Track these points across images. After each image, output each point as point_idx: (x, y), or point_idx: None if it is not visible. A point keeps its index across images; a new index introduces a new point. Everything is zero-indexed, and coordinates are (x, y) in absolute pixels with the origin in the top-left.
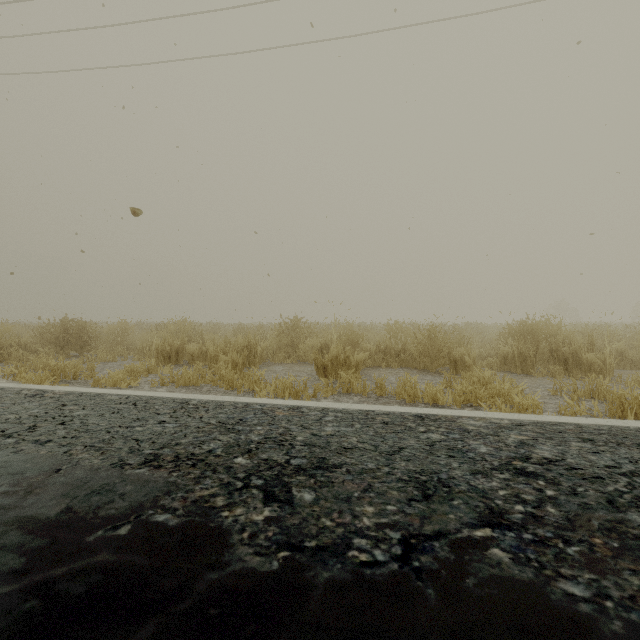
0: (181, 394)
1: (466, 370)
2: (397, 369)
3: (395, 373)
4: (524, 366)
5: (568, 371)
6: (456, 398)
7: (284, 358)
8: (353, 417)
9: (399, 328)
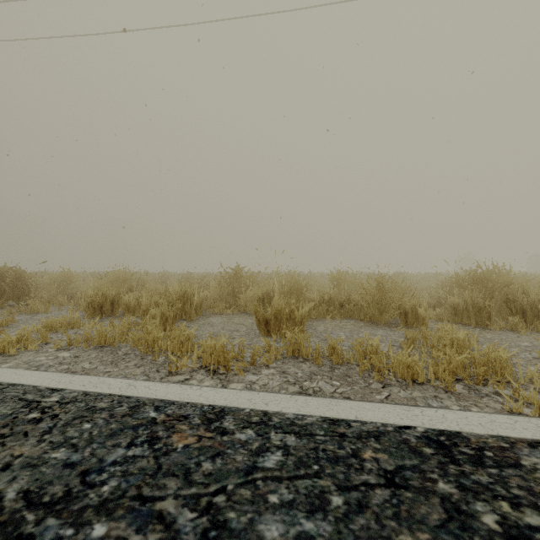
0: (54, 376)
1: (418, 323)
2: (342, 321)
3: (342, 326)
4: (479, 318)
5: (526, 323)
6: (447, 375)
7: (225, 308)
8: (318, 452)
9: (343, 277)
